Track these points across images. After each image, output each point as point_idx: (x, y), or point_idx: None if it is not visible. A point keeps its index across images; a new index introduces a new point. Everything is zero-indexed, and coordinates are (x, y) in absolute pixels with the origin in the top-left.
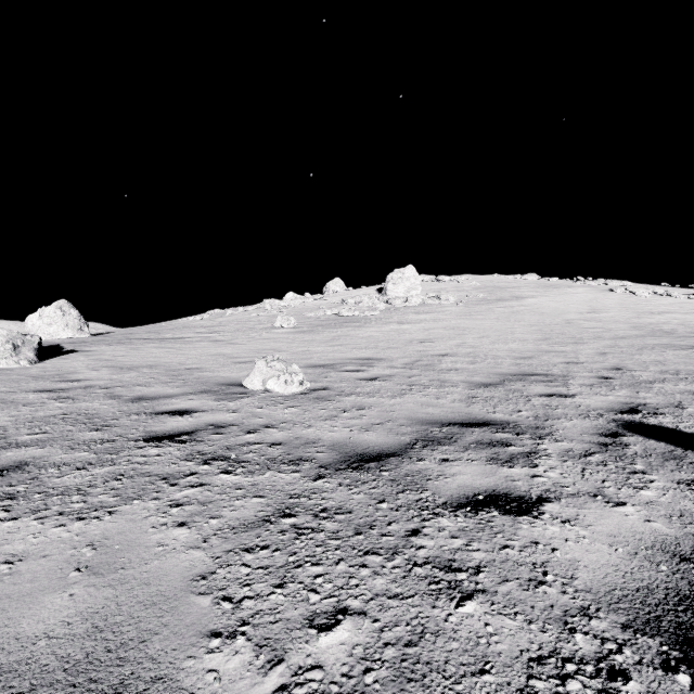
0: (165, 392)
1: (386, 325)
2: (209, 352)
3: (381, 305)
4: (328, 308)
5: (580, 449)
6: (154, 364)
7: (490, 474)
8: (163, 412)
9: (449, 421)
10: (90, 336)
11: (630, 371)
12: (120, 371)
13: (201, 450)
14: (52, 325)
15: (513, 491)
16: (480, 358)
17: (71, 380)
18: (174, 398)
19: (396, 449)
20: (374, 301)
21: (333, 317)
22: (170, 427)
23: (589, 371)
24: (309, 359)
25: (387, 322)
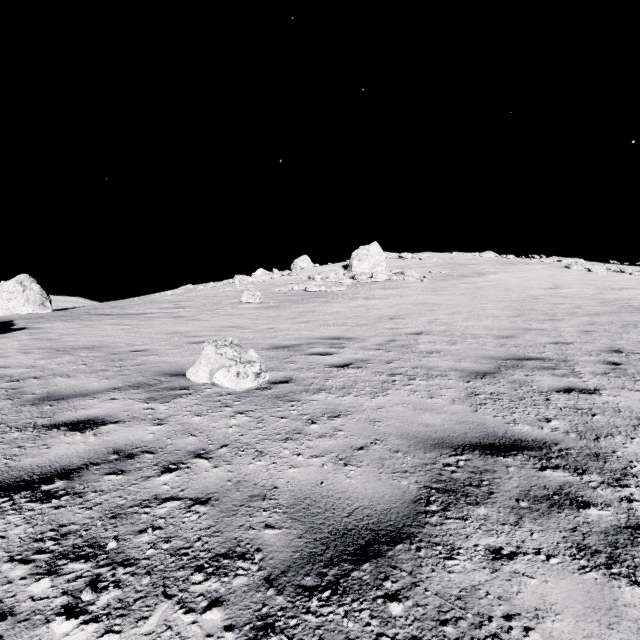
0: (86, 386)
1: (353, 301)
2: (167, 330)
3: (347, 280)
4: (295, 283)
5: None
6: (98, 345)
7: (609, 611)
8: (60, 424)
9: (461, 440)
10: (52, 311)
11: (633, 354)
12: (53, 354)
13: (64, 523)
14: (11, 300)
15: None
16: (459, 337)
17: None
18: (91, 397)
19: (400, 516)
20: (340, 277)
21: (300, 292)
22: (50, 458)
23: (587, 354)
24: (273, 338)
25: (354, 298)
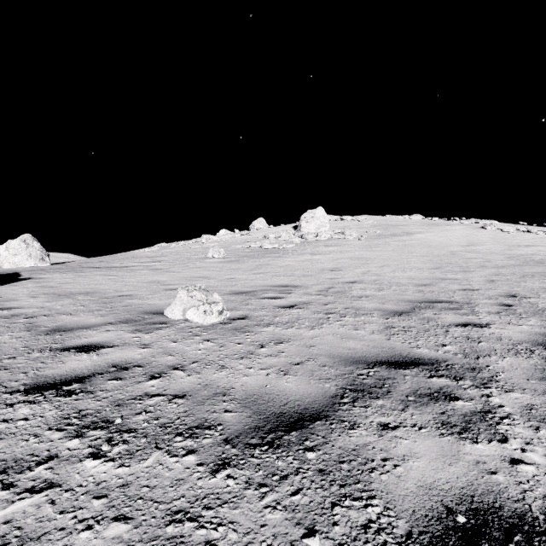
0: (86, 321)
1: (301, 256)
2: (146, 280)
3: (296, 239)
4: (252, 242)
5: (542, 405)
6: (91, 291)
7: (453, 457)
8: (70, 348)
9: (374, 359)
10: (50, 265)
11: (525, 298)
12: (57, 298)
13: (83, 408)
14: (17, 256)
15: (501, 500)
16: (386, 285)
17: (3, 307)
18: (91, 329)
19: (321, 405)
20: (291, 236)
21: (256, 249)
22: (66, 370)
23: (488, 298)
24: (233, 286)
25: (302, 253)
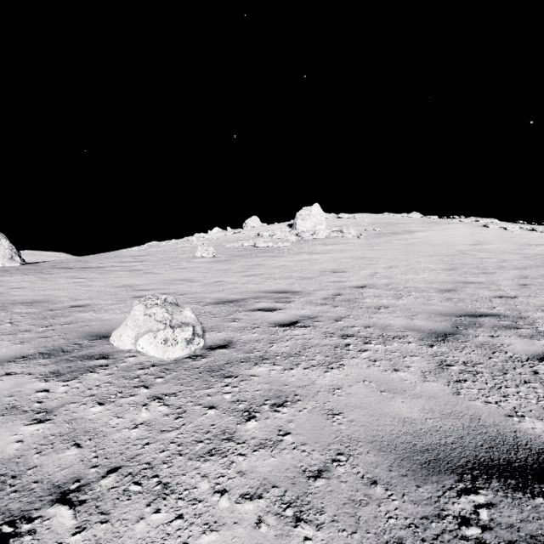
0: None
1: (298, 255)
2: (118, 283)
3: (292, 237)
4: (245, 240)
5: None
6: (40, 300)
7: None
8: None
9: (462, 454)
10: (21, 265)
11: None
12: None
13: None
14: None
15: None
16: (403, 291)
17: None
18: None
19: None
20: (286, 234)
21: (249, 247)
22: None
23: (539, 309)
24: (220, 292)
25: (298, 252)
